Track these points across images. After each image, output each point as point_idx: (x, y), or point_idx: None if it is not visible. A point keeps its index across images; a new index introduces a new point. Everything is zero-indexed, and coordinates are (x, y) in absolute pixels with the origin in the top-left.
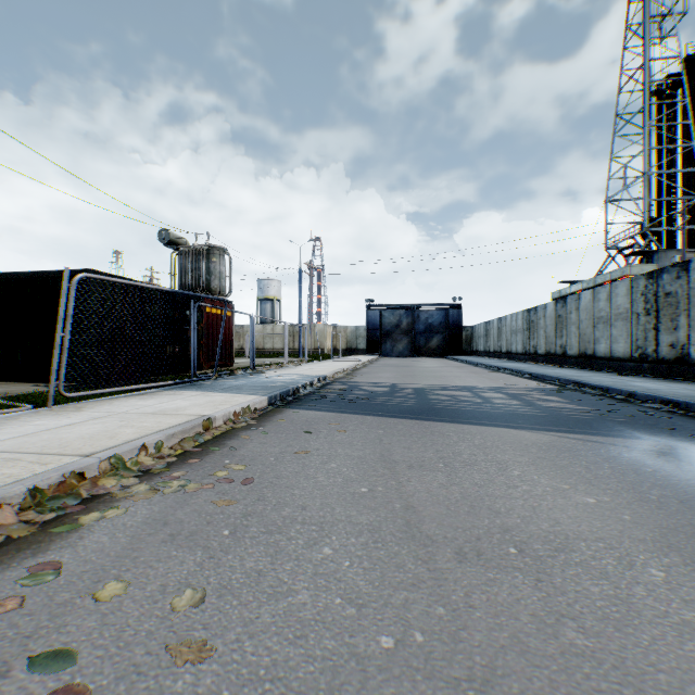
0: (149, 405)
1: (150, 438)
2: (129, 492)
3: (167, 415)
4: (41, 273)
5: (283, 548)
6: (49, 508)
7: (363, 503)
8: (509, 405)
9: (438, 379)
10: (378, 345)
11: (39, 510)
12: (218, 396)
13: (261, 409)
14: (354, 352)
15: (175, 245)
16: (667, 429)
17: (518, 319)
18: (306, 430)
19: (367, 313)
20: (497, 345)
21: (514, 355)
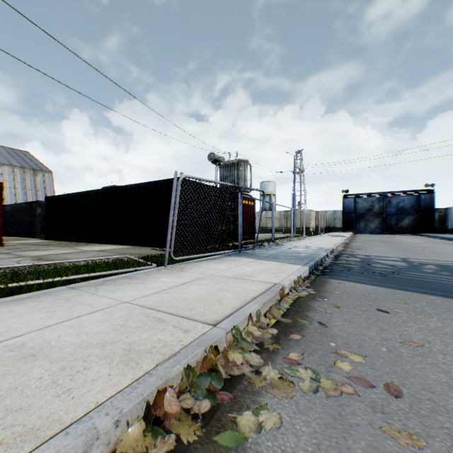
0: (225, 269)
1: (251, 307)
2: (263, 378)
3: (245, 280)
4: (154, 182)
5: None
6: (199, 390)
7: None
8: None
9: (444, 255)
10: (352, 225)
11: (192, 393)
12: (268, 264)
13: (305, 278)
14: (332, 230)
15: (217, 162)
16: None
17: None
18: (377, 308)
19: (343, 200)
20: None
21: None
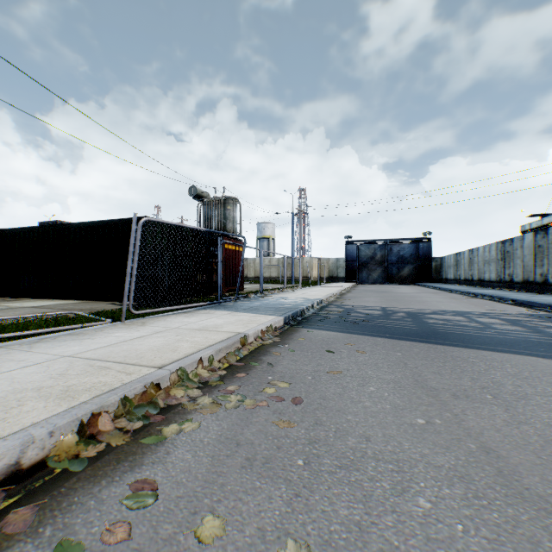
0: (193, 322)
1: (204, 352)
2: (196, 404)
3: (210, 331)
4: (113, 221)
5: (371, 493)
6: (135, 416)
7: (429, 438)
8: (514, 331)
9: (422, 304)
10: (355, 274)
11: (128, 418)
12: (243, 316)
13: (279, 328)
14: (335, 279)
15: (200, 198)
16: None
17: (491, 250)
18: (327, 349)
19: (346, 247)
20: (468, 274)
21: (486, 283)
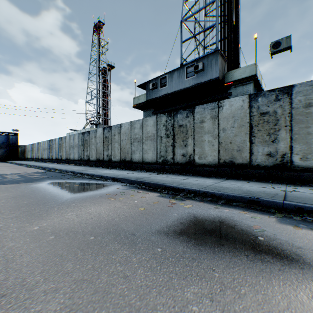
0: None
1: None
2: None
3: None
4: None
5: None
6: None
7: None
8: (15, 178)
9: None
10: None
11: None
12: None
13: None
14: None
15: None
16: (60, 178)
17: (46, 144)
18: None
19: None
20: (38, 155)
21: (44, 160)
